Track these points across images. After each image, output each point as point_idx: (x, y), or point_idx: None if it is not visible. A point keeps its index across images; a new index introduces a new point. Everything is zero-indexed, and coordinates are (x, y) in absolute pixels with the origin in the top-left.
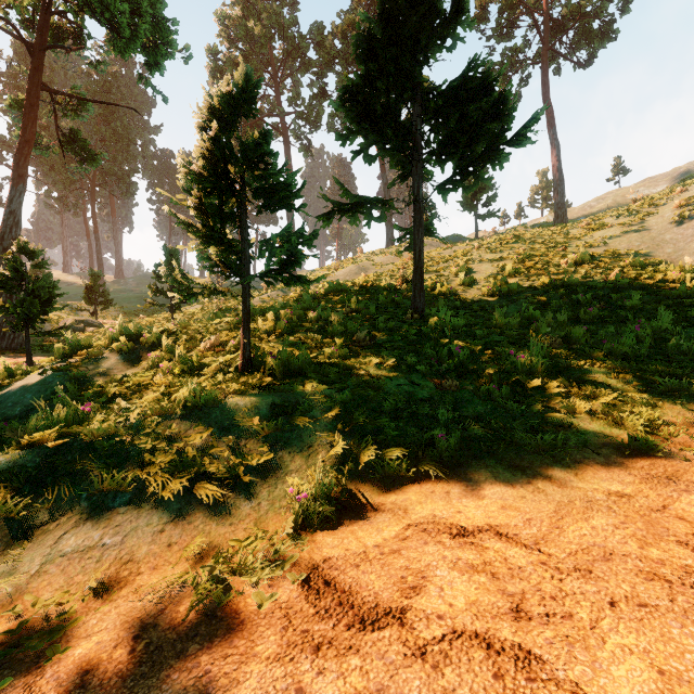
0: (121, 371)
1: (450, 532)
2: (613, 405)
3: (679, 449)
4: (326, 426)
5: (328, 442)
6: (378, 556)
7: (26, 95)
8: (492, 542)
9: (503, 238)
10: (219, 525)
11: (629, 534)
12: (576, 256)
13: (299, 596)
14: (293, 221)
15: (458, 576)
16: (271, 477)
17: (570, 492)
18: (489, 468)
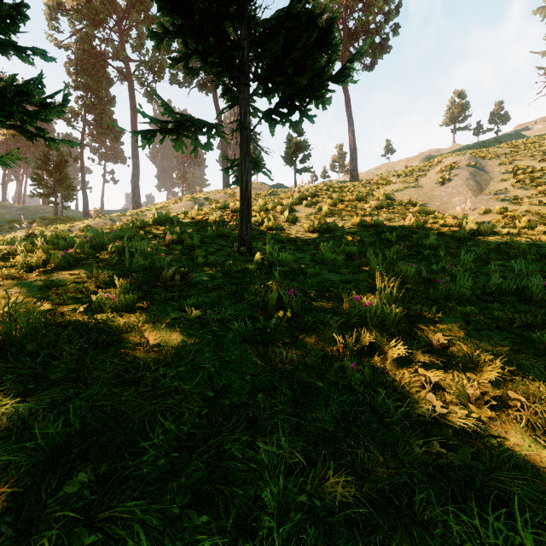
0: None
1: None
2: (500, 377)
3: None
4: None
5: None
6: None
7: None
8: None
9: (318, 186)
10: None
11: None
12: (377, 202)
13: None
14: (138, 160)
15: None
16: None
17: None
18: None
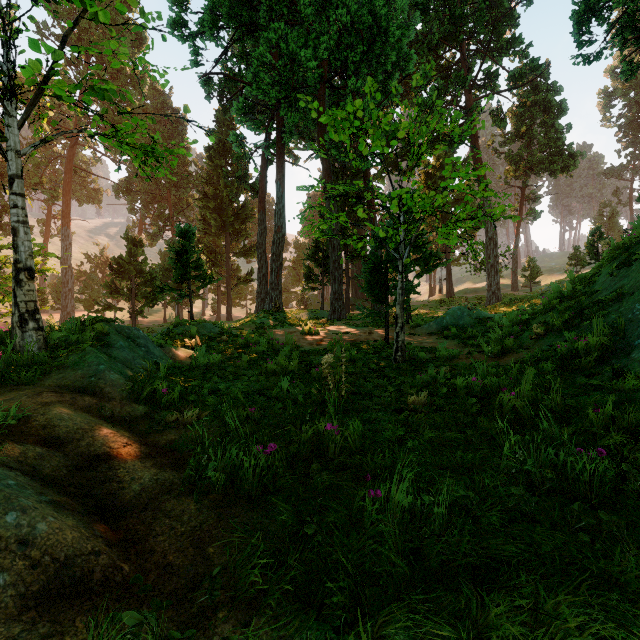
0: None
1: None
2: None
3: None
4: None
5: None
6: None
7: (519, 206)
8: None
9: None
10: None
11: None
12: None
13: None
14: None
15: None
16: None
17: None
18: None
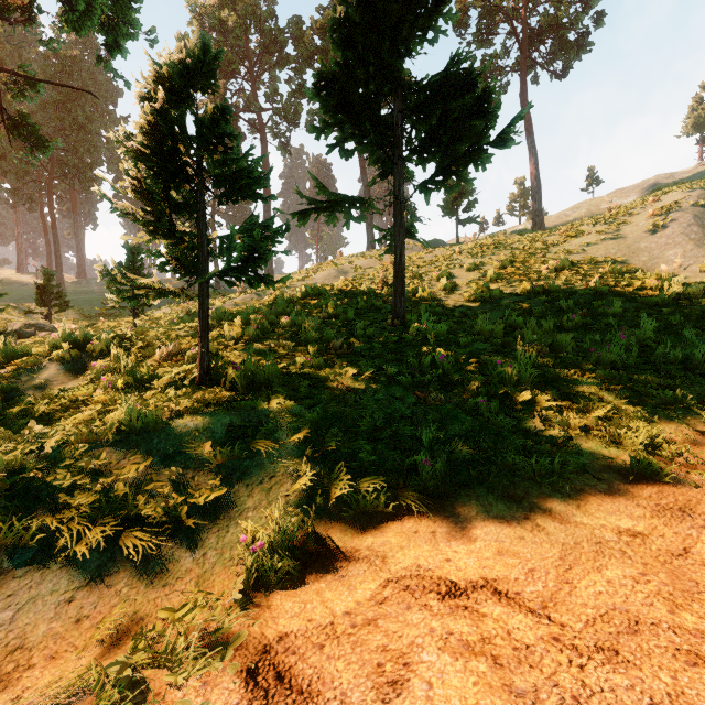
0: (62, 383)
1: (438, 591)
2: (607, 419)
3: (685, 472)
4: (293, 451)
5: (294, 471)
6: (349, 630)
7: None
8: (490, 606)
9: (484, 243)
10: (149, 587)
11: (653, 590)
12: (556, 262)
13: (240, 702)
14: None
15: (450, 662)
16: (223, 518)
17: (575, 531)
18: (480, 500)
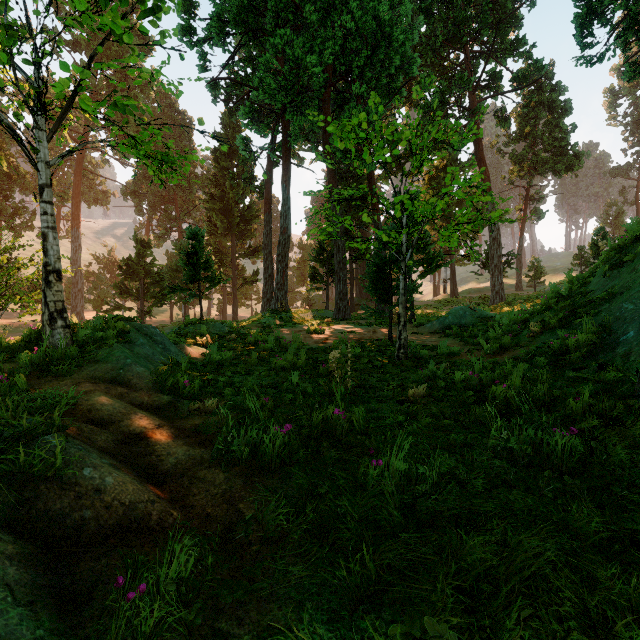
0: None
1: None
2: None
3: None
4: None
5: None
6: None
7: (524, 206)
8: None
9: None
10: None
11: None
12: None
13: None
14: None
15: None
16: None
17: None
18: None
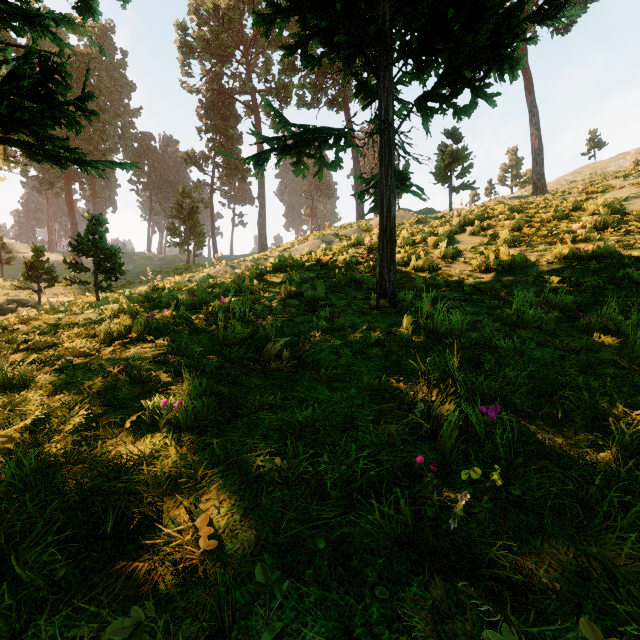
0: None
1: None
2: None
3: None
4: None
5: None
6: None
7: None
8: None
9: (486, 205)
10: None
11: None
12: (595, 219)
13: None
14: (264, 198)
15: None
16: None
17: None
18: None
